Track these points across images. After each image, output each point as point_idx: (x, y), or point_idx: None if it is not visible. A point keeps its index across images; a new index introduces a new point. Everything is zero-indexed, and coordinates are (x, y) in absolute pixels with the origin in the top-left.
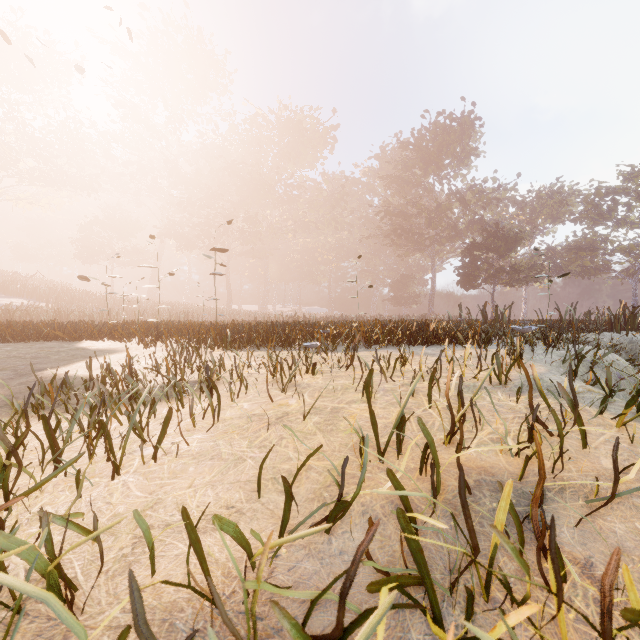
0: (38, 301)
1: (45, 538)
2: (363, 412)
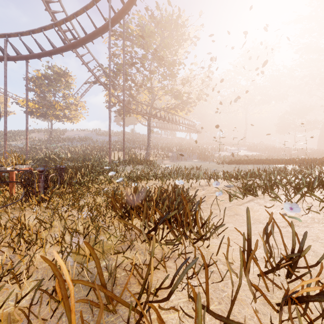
0: (261, 153)
1: (265, 174)
2: None
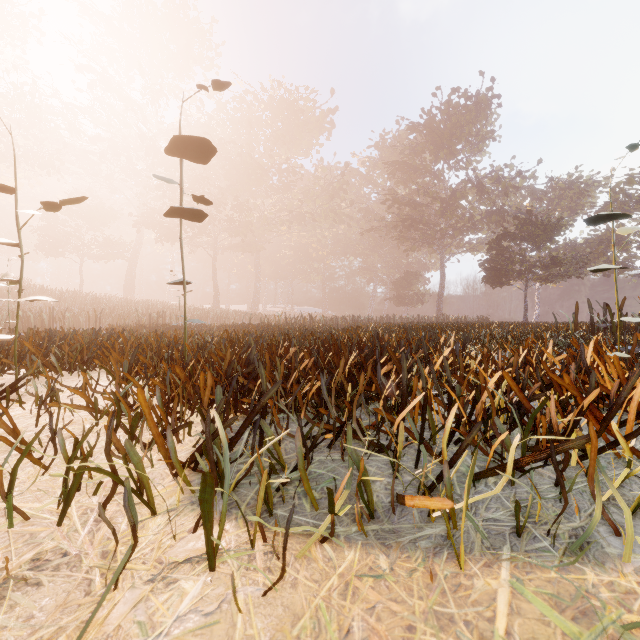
0: None
1: None
2: None
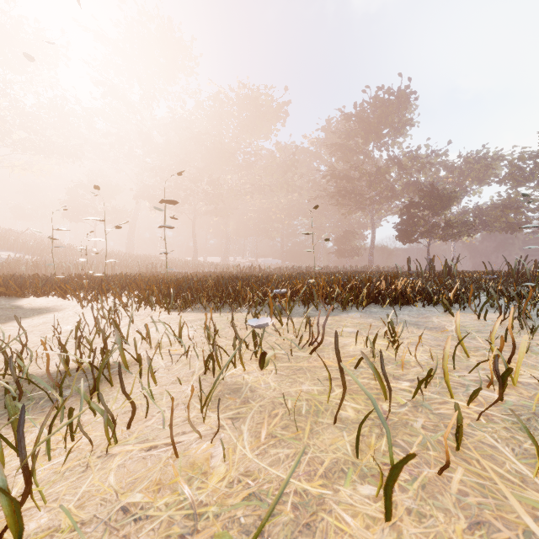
0: (26, 254)
1: None
2: (374, 537)
